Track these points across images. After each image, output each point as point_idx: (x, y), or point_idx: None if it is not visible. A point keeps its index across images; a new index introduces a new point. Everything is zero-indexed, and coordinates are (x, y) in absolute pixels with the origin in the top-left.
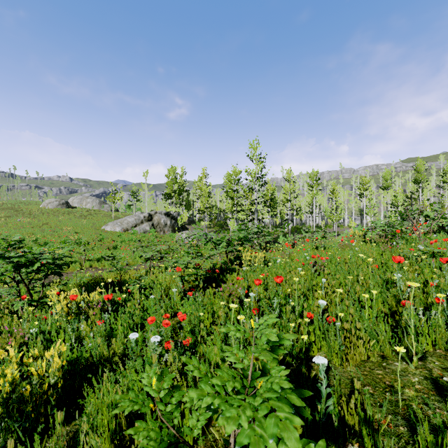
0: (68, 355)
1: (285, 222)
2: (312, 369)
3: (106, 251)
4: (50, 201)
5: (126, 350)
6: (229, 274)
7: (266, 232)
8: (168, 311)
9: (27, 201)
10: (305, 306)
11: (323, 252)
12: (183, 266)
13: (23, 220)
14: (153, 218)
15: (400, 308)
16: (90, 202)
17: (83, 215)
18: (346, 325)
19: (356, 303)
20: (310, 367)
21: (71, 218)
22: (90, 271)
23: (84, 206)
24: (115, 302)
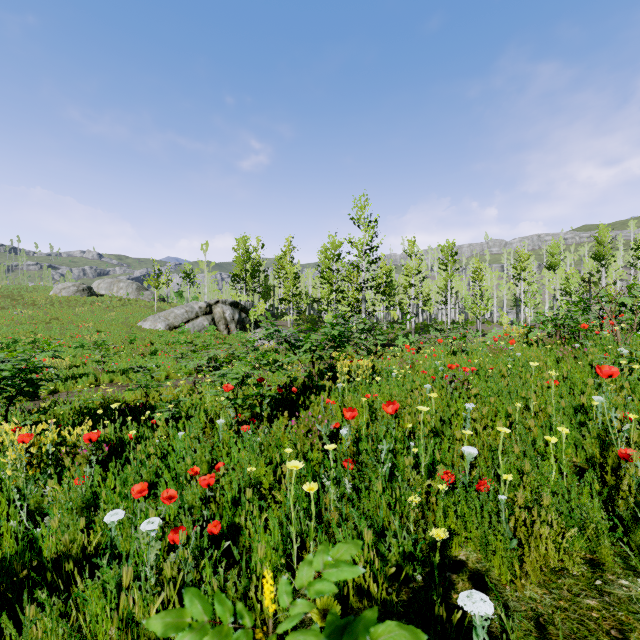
0: (17, 541)
1: (406, 315)
2: (453, 590)
3: (139, 359)
4: (65, 286)
5: (109, 538)
6: (315, 394)
7: (377, 329)
8: (206, 459)
9: (32, 286)
10: (438, 456)
11: (464, 359)
12: (234, 382)
13: (22, 313)
14: (213, 310)
15: (607, 458)
16: (124, 288)
17: (112, 307)
18: (518, 499)
19: (530, 450)
20: (449, 586)
21: (93, 310)
22: (109, 388)
23: (115, 293)
24: (124, 442)
